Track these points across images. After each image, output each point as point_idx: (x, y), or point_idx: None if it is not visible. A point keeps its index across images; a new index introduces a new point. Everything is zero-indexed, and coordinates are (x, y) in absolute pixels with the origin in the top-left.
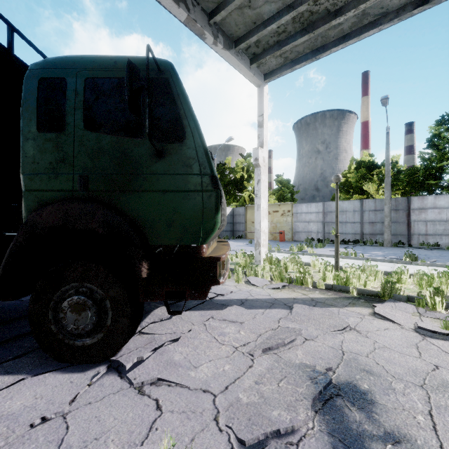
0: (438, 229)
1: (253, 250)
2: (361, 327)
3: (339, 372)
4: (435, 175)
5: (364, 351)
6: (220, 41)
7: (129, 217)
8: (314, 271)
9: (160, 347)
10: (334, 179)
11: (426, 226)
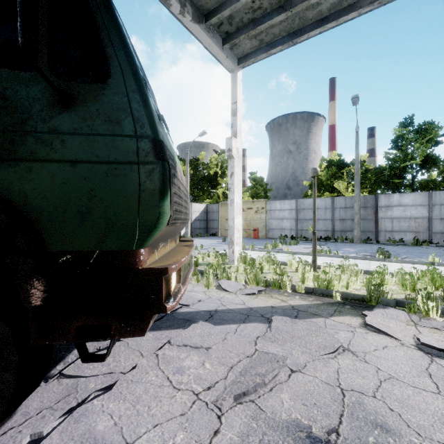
0: (402, 226)
1: (227, 248)
2: (356, 347)
3: (344, 433)
4: (399, 174)
5: (368, 388)
6: (188, 11)
7: (11, 203)
8: (291, 271)
9: (79, 405)
10: (312, 173)
11: (392, 223)
